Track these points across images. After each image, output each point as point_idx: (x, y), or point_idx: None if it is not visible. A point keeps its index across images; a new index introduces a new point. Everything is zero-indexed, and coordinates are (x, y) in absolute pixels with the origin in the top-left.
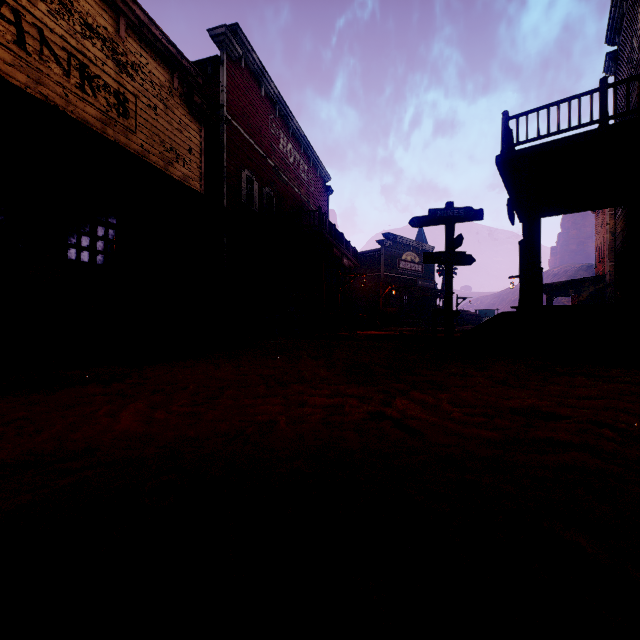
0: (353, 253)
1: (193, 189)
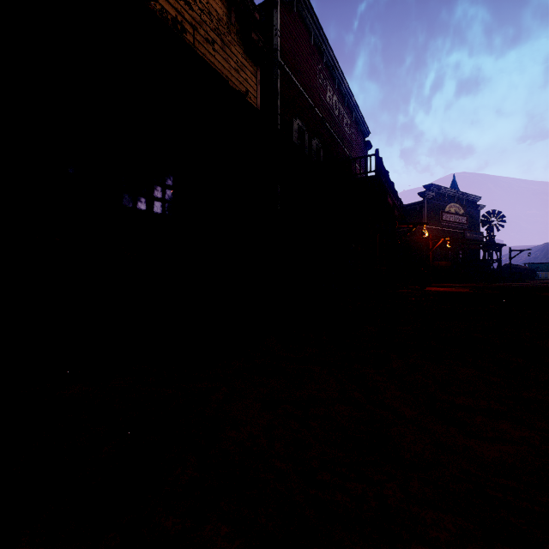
0: (399, 205)
1: (258, 110)
